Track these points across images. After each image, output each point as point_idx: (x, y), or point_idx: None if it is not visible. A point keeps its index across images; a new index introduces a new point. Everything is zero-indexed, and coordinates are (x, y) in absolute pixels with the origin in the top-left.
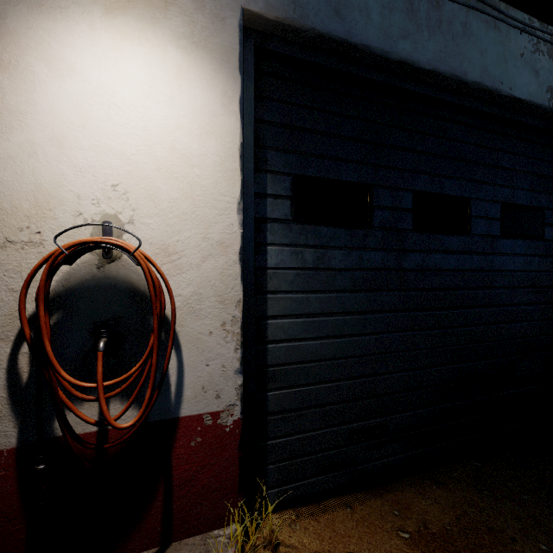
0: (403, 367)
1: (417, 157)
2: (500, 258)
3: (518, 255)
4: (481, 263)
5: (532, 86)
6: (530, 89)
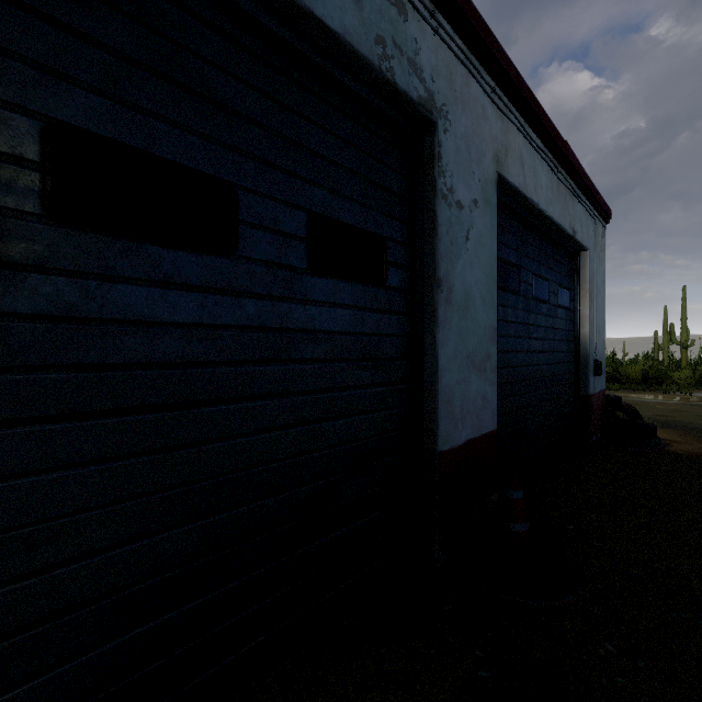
0: (2, 574)
1: (63, 40)
2: (307, 309)
3: (343, 306)
4: (264, 315)
5: (350, 18)
6: (347, 20)
